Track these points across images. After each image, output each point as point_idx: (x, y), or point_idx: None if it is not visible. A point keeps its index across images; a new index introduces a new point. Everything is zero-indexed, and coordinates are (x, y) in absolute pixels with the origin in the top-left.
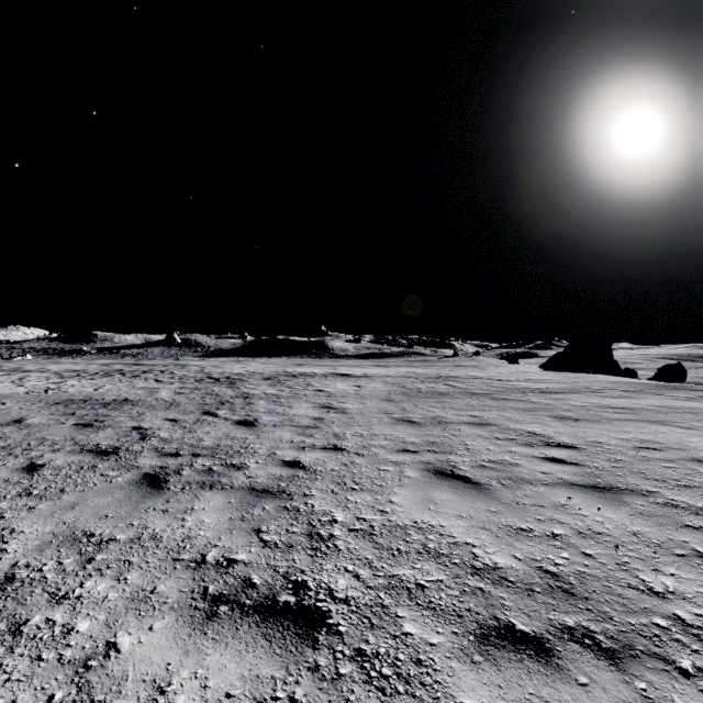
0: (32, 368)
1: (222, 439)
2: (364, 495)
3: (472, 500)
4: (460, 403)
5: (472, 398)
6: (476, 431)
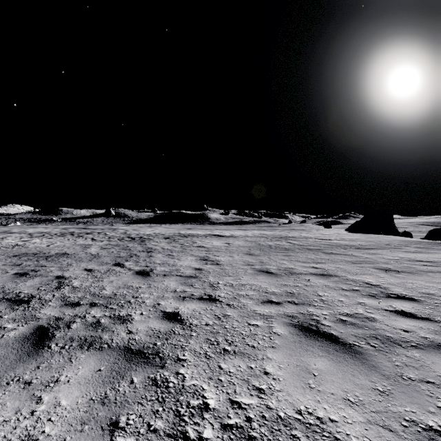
0: (16, 231)
1: (120, 288)
2: (237, 362)
3: (351, 371)
4: (302, 257)
5: (310, 252)
6: (322, 281)
